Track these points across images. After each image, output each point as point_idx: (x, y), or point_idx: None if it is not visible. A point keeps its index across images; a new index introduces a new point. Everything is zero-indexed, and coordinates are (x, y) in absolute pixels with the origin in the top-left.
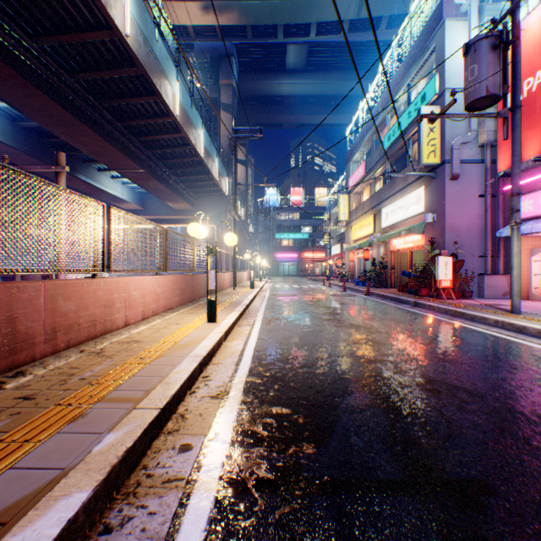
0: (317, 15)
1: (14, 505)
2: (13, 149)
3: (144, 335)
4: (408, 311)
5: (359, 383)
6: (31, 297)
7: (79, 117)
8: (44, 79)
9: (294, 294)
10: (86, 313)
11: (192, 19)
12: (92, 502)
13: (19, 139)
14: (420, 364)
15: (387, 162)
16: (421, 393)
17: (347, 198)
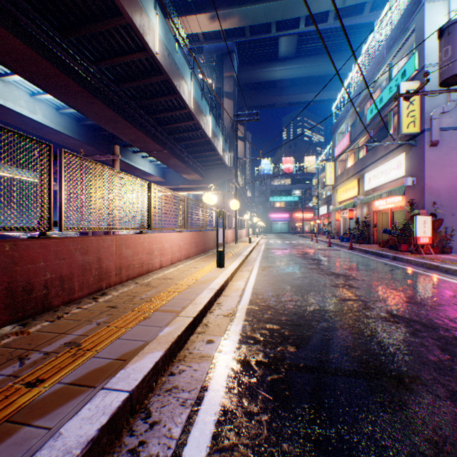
0: (305, 10)
1: (127, 353)
2: (78, 141)
3: (174, 274)
4: (386, 264)
5: (333, 313)
6: (109, 246)
7: (122, 115)
8: (100, 91)
9: (285, 248)
10: (137, 257)
11: (201, 27)
12: (164, 357)
13: (81, 134)
14: (386, 304)
15: (370, 132)
16: (382, 323)
17: (332, 165)
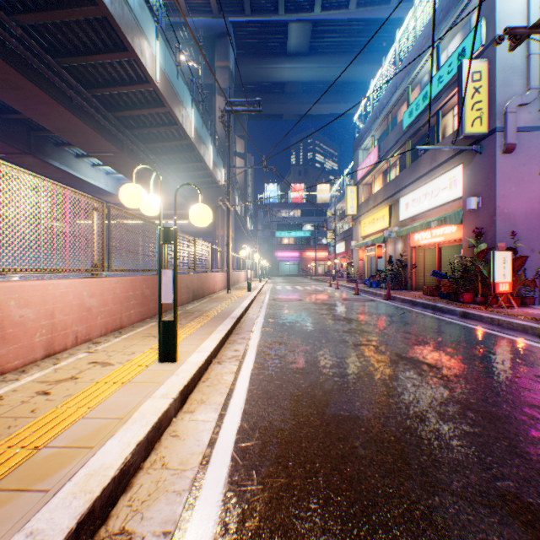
0: None
1: None
2: None
3: (1, 408)
4: (464, 327)
5: None
6: None
7: (27, 75)
8: None
9: (299, 298)
10: None
11: None
12: None
13: None
14: None
15: (407, 143)
16: None
17: (355, 189)
